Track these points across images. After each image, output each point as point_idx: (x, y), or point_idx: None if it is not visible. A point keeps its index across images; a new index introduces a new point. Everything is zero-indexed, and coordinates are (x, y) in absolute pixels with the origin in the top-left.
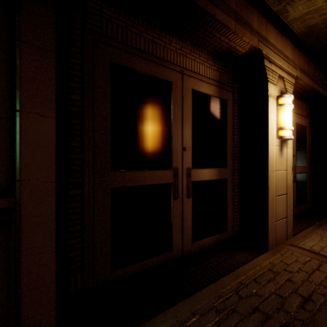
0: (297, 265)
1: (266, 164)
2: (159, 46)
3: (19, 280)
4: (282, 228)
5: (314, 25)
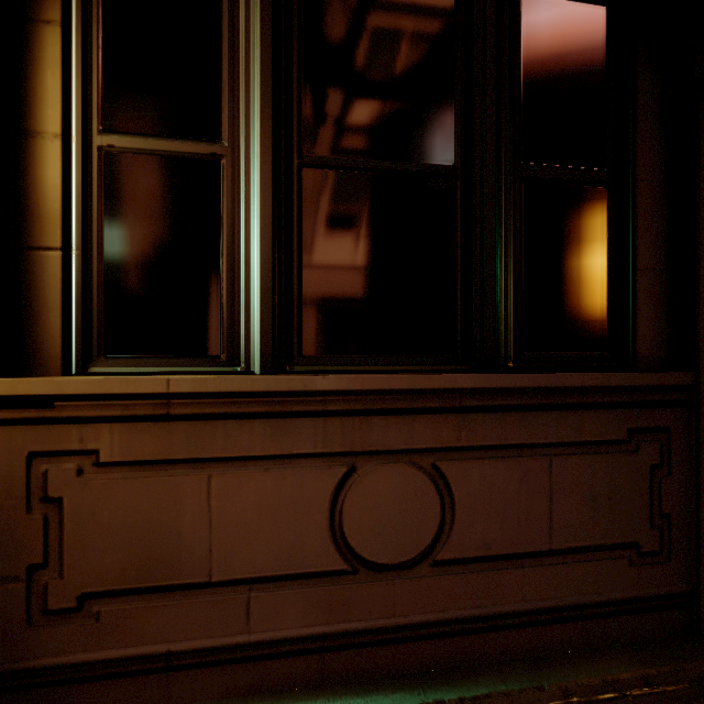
0: None
1: None
2: None
3: (698, 481)
4: None
5: None
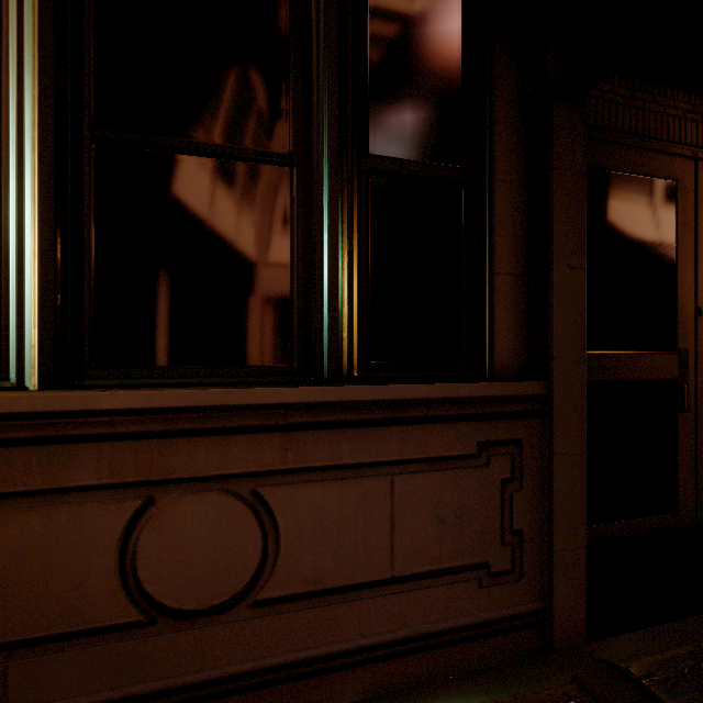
0: None
1: None
2: (653, 116)
3: (551, 494)
4: None
5: None
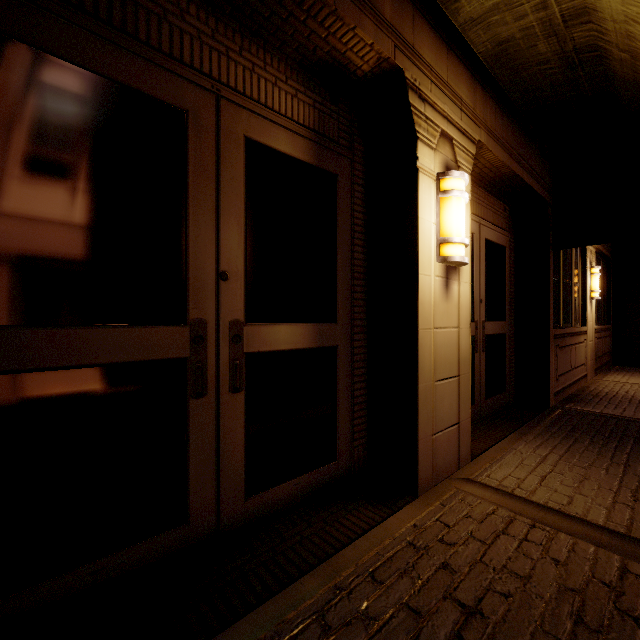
0: (468, 526)
1: (414, 314)
2: (145, 14)
3: None
4: (450, 445)
5: (509, 40)
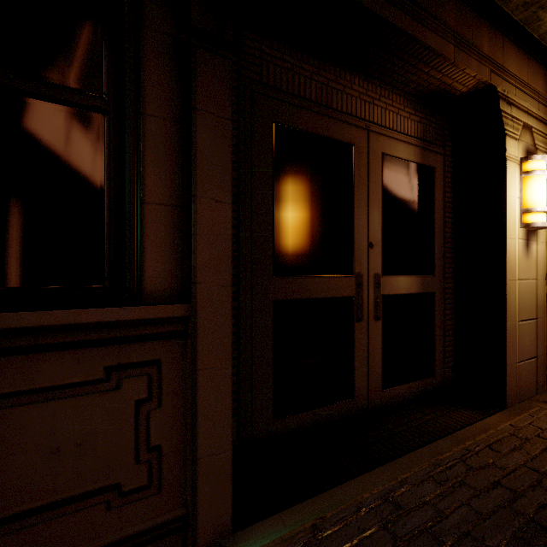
0: None
1: (502, 268)
2: (335, 93)
3: (195, 407)
4: (529, 374)
5: None
